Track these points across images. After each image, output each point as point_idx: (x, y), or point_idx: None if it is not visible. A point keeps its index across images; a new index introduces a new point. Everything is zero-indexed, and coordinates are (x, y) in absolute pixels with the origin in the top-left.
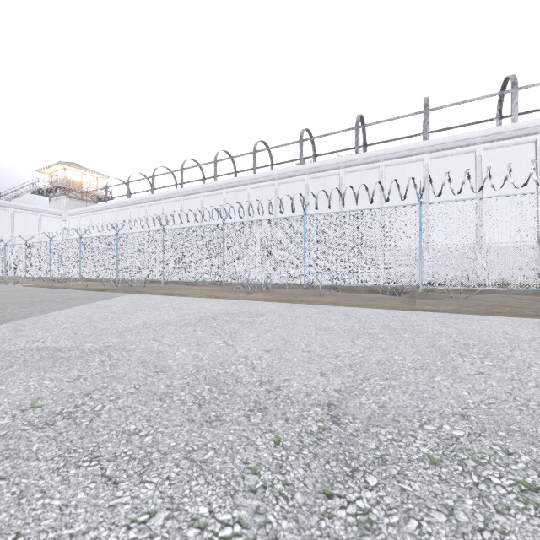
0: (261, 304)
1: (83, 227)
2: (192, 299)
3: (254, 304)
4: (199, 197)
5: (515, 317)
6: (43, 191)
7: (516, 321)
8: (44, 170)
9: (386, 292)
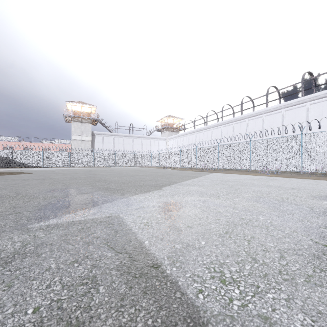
0: (275, 177)
1: (174, 144)
2: (243, 175)
3: (271, 177)
4: (231, 124)
5: None
6: (159, 129)
7: None
8: (159, 120)
9: None
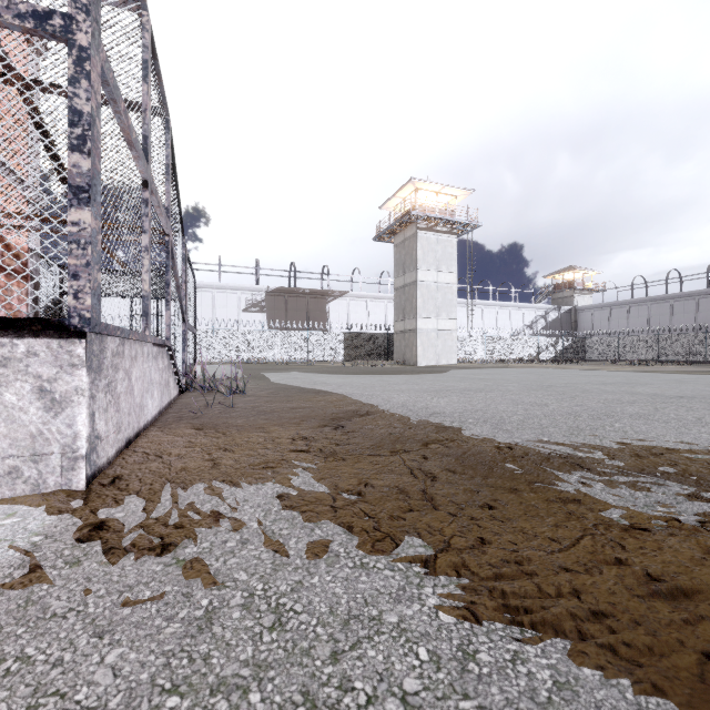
0: None
1: None
2: None
3: None
4: None
5: None
6: None
7: None
8: None
9: None
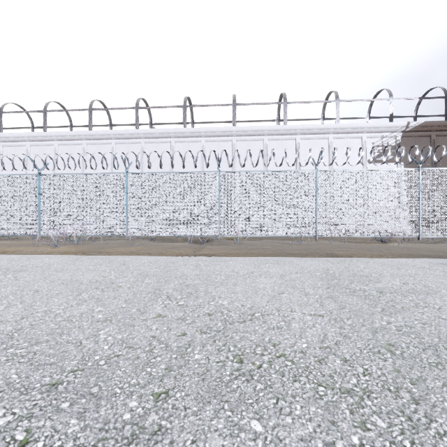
0: (45, 258)
1: None
2: None
3: (35, 258)
4: (24, 145)
5: (256, 257)
6: None
7: (252, 259)
8: None
9: (198, 240)
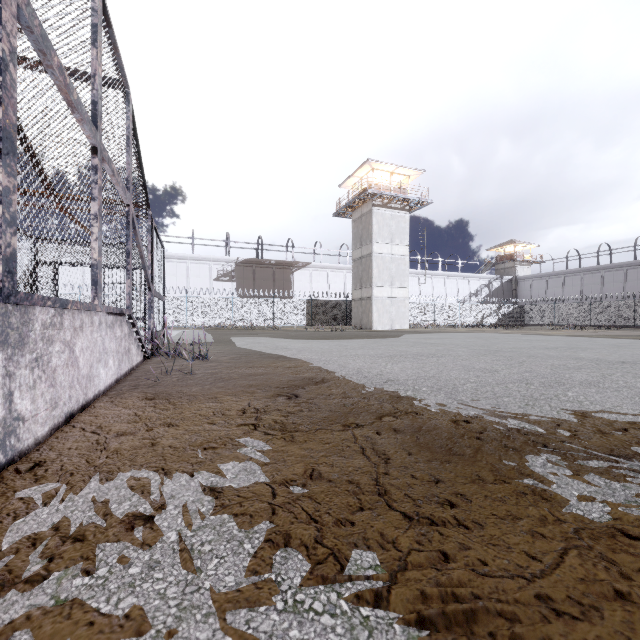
0: None
1: None
2: None
3: None
4: None
5: None
6: None
7: None
8: None
9: None
